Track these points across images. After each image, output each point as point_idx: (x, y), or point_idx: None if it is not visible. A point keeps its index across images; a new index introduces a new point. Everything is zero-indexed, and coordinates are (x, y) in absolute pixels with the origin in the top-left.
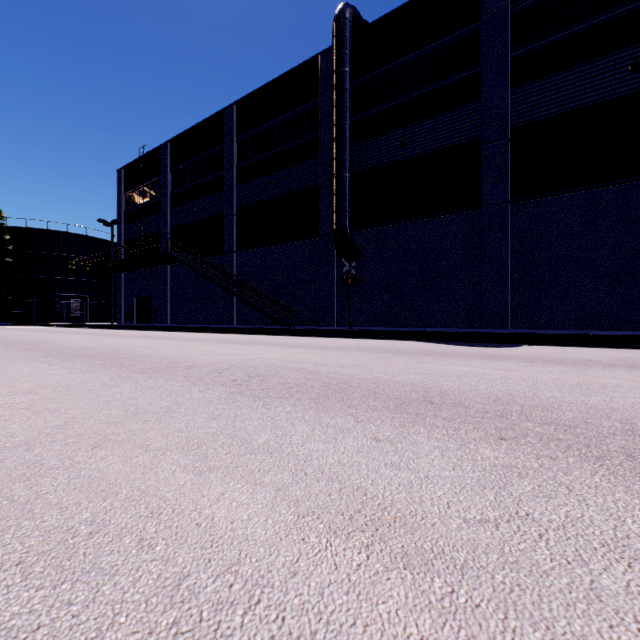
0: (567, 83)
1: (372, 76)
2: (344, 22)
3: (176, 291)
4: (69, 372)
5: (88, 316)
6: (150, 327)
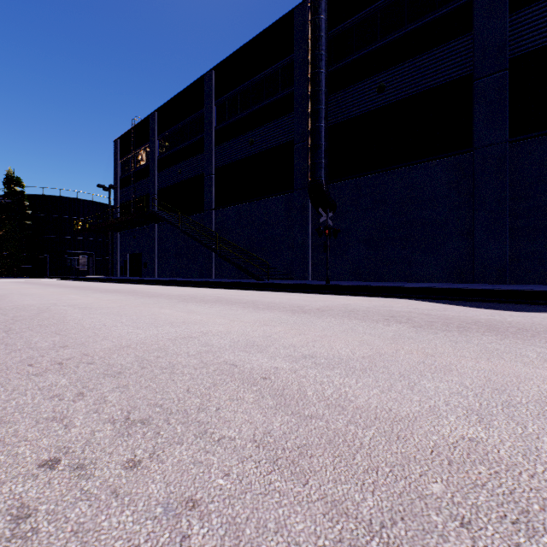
0: None
1: (348, 23)
2: None
3: (162, 247)
4: None
5: (94, 270)
6: (134, 280)
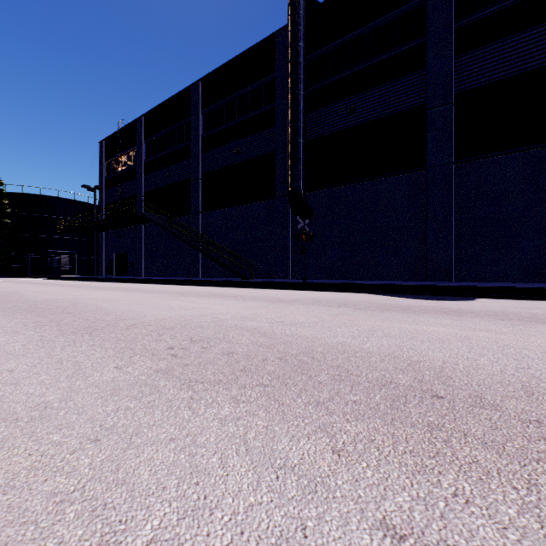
0: (510, 49)
1: (324, 50)
2: (298, 1)
3: (149, 247)
4: None
5: (76, 270)
6: (125, 279)
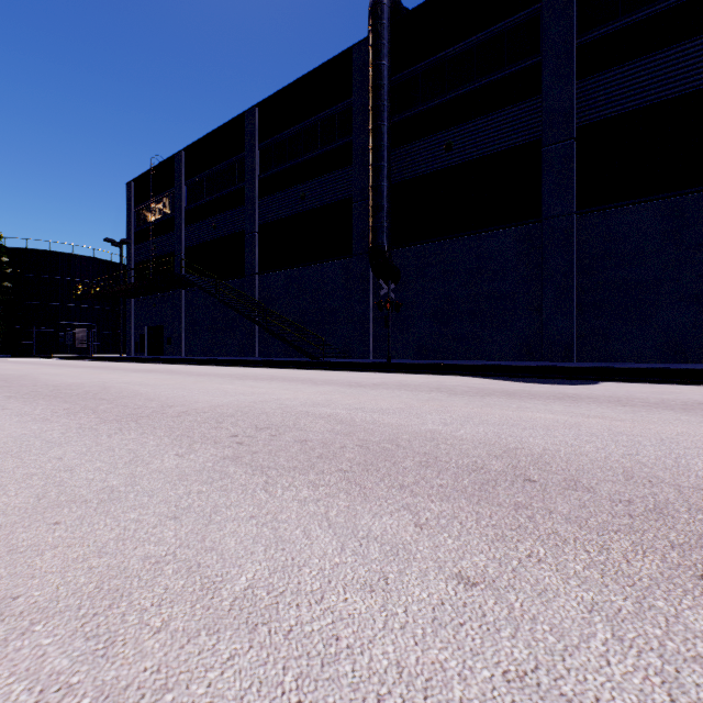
0: (644, 72)
1: (413, 70)
2: (381, 8)
3: (191, 319)
4: (16, 421)
5: (95, 347)
6: (160, 359)
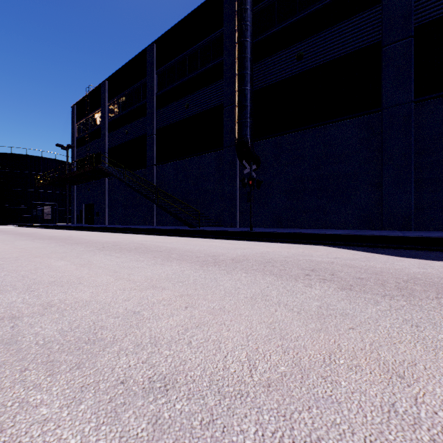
0: None
1: None
2: None
3: (112, 198)
4: None
5: (57, 218)
6: (83, 227)
